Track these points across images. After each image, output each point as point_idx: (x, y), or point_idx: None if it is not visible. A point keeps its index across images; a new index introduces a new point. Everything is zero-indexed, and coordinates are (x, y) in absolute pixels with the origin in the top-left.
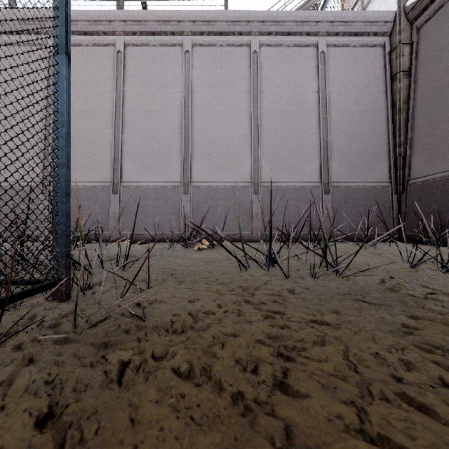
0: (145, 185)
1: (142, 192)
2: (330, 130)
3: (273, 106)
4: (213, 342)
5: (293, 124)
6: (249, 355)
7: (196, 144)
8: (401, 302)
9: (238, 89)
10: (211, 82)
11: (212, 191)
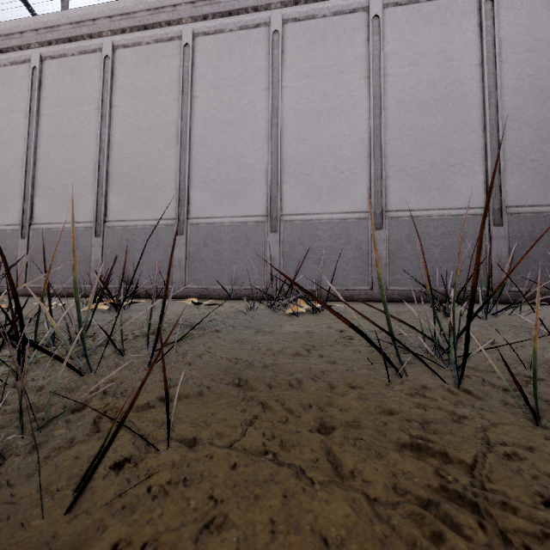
0: (219, 222)
1: (215, 231)
2: (502, 123)
3: (405, 94)
4: None
5: (438, 119)
6: None
7: (288, 161)
8: None
9: (349, 76)
10: (309, 70)
11: (312, 227)
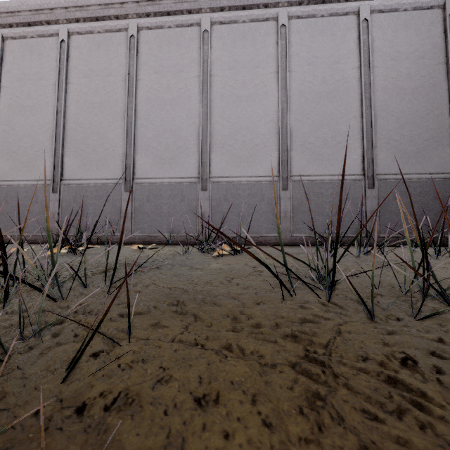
0: (159, 182)
1: (156, 189)
2: (374, 112)
3: (305, 87)
4: None
5: (329, 107)
6: None
7: (216, 135)
8: None
9: (263, 70)
10: (232, 63)
11: (234, 187)
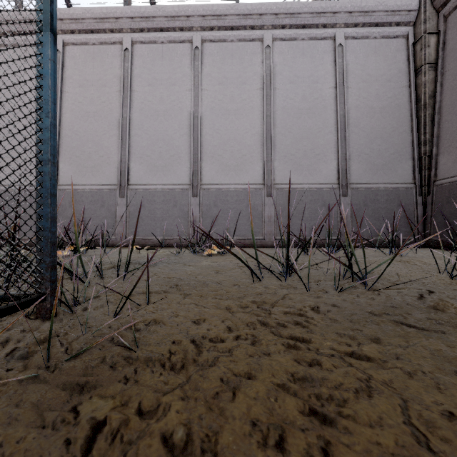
0: (153, 188)
1: (150, 195)
2: (348, 128)
3: (287, 103)
4: (221, 388)
5: (309, 122)
6: (270, 412)
7: (206, 145)
8: (455, 327)
9: (249, 86)
10: (221, 79)
11: (223, 194)
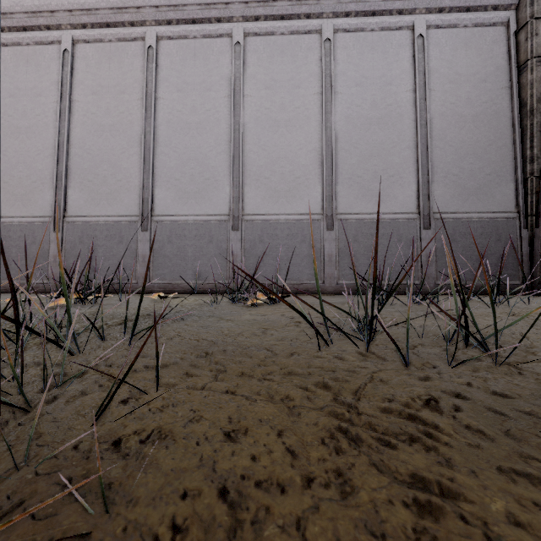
0: (183, 219)
1: (179, 229)
2: (431, 141)
3: (353, 111)
4: None
5: (380, 135)
6: None
7: (249, 165)
8: None
9: (304, 90)
10: (269, 82)
11: (271, 227)
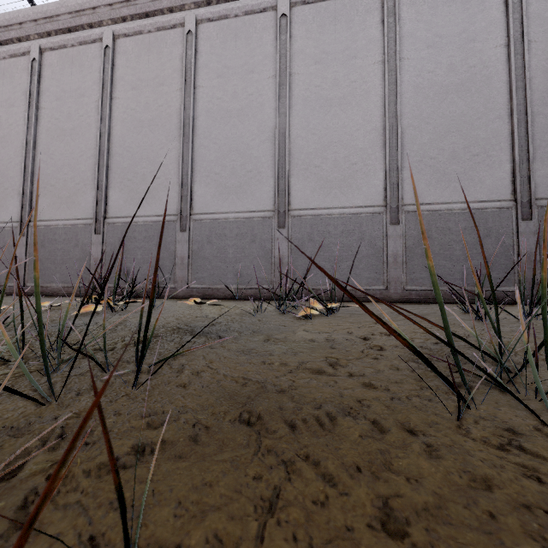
0: (223, 217)
1: (219, 227)
2: (531, 107)
3: (423, 79)
4: None
5: (459, 105)
6: None
7: (297, 153)
8: None
9: (362, 60)
10: (319, 56)
11: (322, 223)
